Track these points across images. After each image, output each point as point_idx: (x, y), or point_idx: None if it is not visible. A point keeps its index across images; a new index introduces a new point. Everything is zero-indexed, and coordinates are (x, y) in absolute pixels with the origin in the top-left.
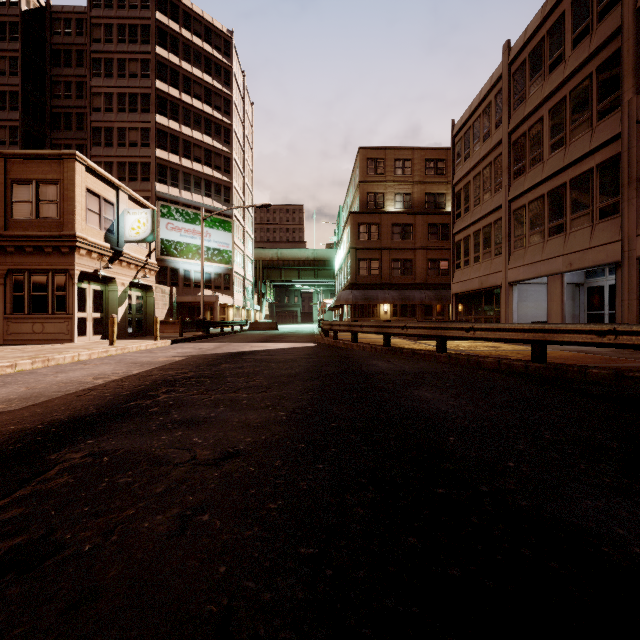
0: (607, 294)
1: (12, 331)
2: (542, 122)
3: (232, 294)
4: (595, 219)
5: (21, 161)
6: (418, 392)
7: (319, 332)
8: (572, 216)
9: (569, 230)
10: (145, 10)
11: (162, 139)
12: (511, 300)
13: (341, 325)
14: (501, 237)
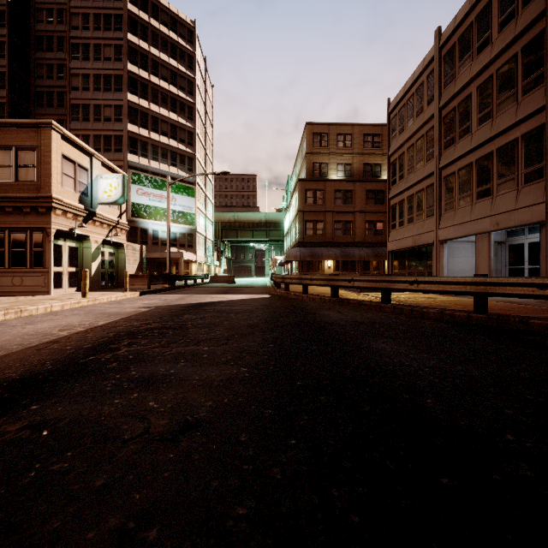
0: (527, 251)
1: None
2: (470, 98)
3: (195, 251)
4: (520, 183)
5: (2, 129)
6: (376, 344)
7: (271, 284)
8: (499, 181)
9: (496, 194)
10: (118, 1)
11: (133, 115)
12: (442, 256)
13: (292, 278)
14: (433, 201)
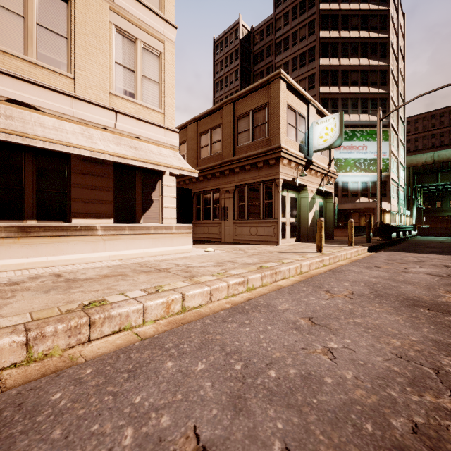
0: None
1: (237, 233)
2: None
3: (388, 200)
4: None
5: (243, 99)
6: None
7: None
8: None
9: None
10: None
11: (324, 77)
12: None
13: None
14: None
